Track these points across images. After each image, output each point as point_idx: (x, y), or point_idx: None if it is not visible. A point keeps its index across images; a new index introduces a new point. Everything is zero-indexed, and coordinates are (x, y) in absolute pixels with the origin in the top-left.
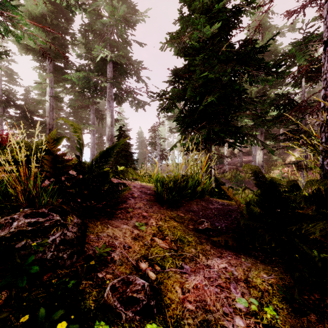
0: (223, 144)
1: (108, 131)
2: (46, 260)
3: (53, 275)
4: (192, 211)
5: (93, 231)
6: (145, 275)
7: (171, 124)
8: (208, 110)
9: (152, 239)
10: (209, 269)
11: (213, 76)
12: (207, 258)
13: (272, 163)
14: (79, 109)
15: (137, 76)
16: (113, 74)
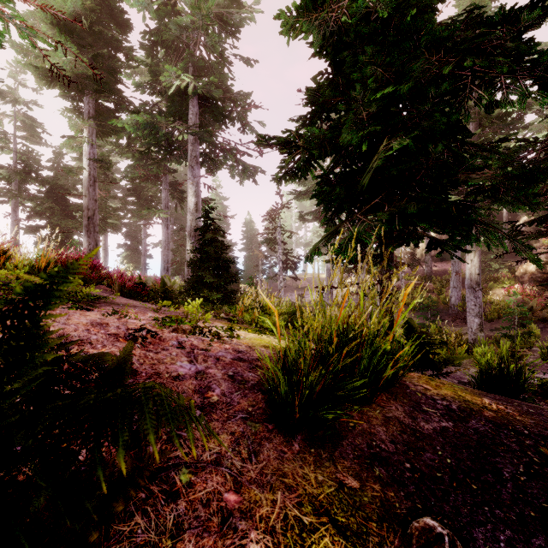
0: (416, 244)
1: (191, 221)
2: None
3: None
4: (380, 461)
5: None
6: None
7: (302, 206)
8: (390, 171)
9: None
10: None
11: (406, 88)
12: None
13: (490, 275)
14: (142, 182)
15: (242, 122)
16: (200, 118)
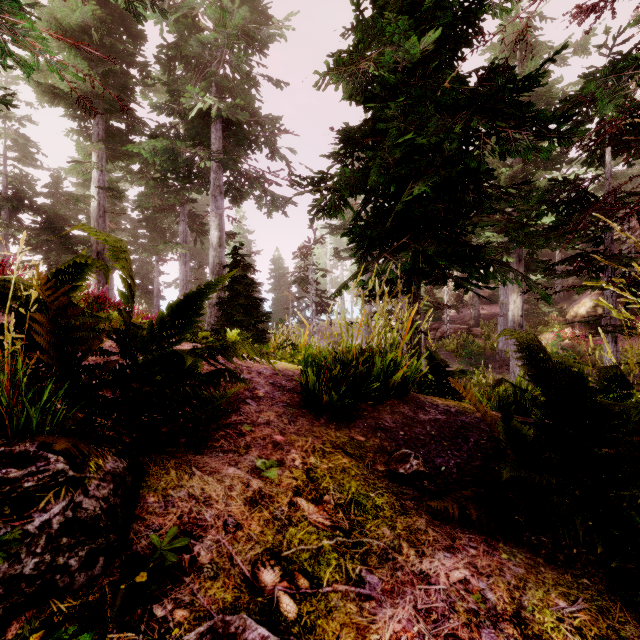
0: (444, 282)
1: (214, 257)
2: (22, 578)
3: (26, 629)
4: (382, 430)
5: (156, 487)
6: (271, 606)
7: (338, 242)
8: (414, 213)
9: (292, 502)
10: (426, 586)
11: (425, 140)
12: (421, 552)
13: (540, 319)
14: (157, 213)
15: (271, 148)
16: (223, 143)
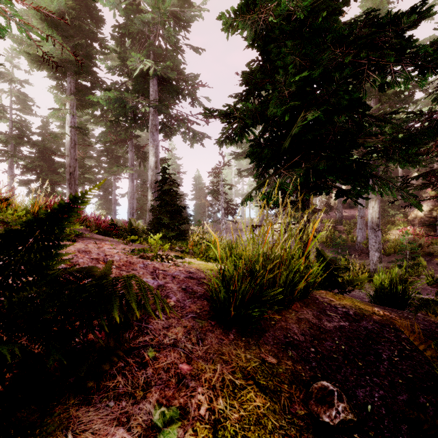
0: (327, 193)
1: (152, 176)
2: None
3: None
4: (292, 346)
5: None
6: None
7: (240, 165)
8: (306, 136)
9: None
10: None
11: (318, 73)
12: None
13: (388, 219)
14: (113, 145)
15: (192, 98)
16: (158, 94)
